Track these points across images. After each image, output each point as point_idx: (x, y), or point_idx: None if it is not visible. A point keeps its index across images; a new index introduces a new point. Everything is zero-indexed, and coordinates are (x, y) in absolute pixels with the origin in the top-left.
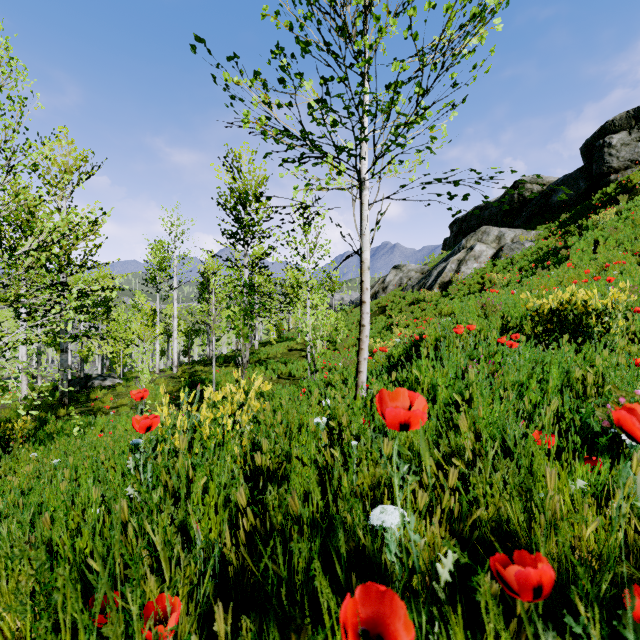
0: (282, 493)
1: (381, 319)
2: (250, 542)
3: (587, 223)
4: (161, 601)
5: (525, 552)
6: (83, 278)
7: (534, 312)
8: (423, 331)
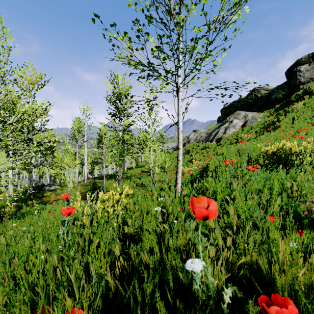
0: (138, 248)
1: (187, 156)
2: (122, 273)
3: (289, 109)
4: (73, 311)
5: (278, 295)
6: (40, 136)
7: (264, 153)
8: (208, 162)
